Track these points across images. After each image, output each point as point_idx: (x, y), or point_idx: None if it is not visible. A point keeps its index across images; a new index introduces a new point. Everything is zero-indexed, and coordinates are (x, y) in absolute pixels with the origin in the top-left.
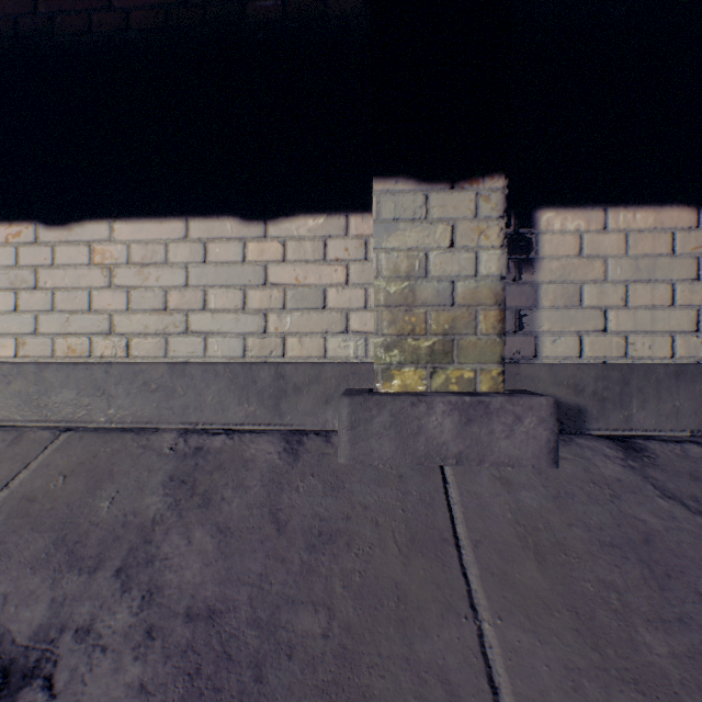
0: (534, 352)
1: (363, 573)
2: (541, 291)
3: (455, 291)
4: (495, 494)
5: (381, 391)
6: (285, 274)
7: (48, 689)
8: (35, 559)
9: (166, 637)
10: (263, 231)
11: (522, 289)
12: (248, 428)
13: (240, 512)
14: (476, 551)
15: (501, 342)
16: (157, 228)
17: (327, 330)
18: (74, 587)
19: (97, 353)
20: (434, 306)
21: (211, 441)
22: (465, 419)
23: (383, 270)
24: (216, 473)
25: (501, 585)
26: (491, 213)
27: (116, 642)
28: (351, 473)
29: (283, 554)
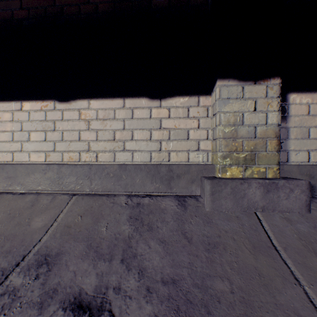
0: (287, 159)
1: (237, 262)
2: (290, 131)
3: (256, 131)
4: (285, 225)
5: (221, 177)
6: (169, 124)
7: (112, 316)
8: (81, 255)
9: (156, 292)
10: (159, 104)
11: (281, 130)
12: (155, 194)
13: (168, 233)
14: (286, 252)
15: (278, 155)
16: (110, 103)
17: (189, 149)
18: (104, 268)
19: (82, 160)
20: (246, 138)
21: (143, 200)
22: (266, 190)
23: (222, 121)
24: (150, 215)
25: (305, 268)
26: (273, 95)
27: (134, 294)
28: (213, 215)
29: (195, 253)
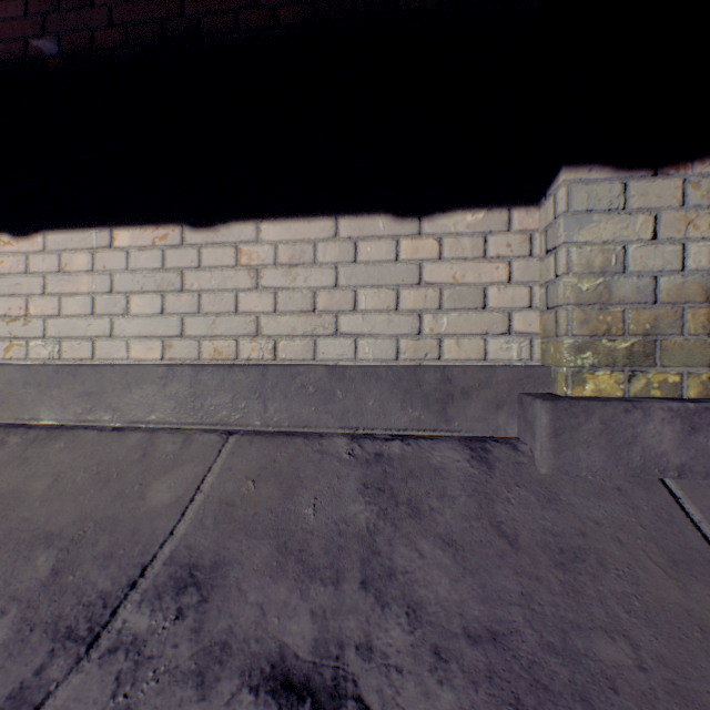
0: None
1: (639, 597)
2: None
3: (658, 287)
4: None
5: (570, 395)
6: (441, 273)
7: None
8: (268, 568)
9: (458, 660)
10: (417, 228)
11: None
12: (411, 433)
13: (458, 524)
14: None
15: None
16: (305, 228)
17: (487, 331)
18: (325, 599)
19: (243, 356)
20: (633, 304)
21: (387, 447)
22: (688, 428)
23: (573, 266)
24: (410, 481)
25: None
26: (701, 201)
27: (407, 662)
28: (560, 484)
29: (533, 572)
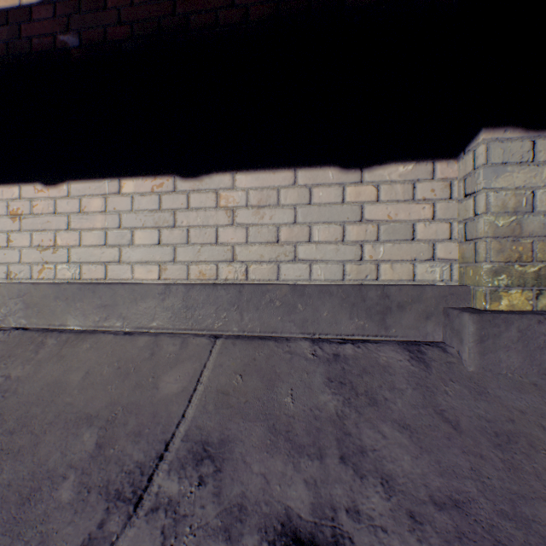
0: None
1: None
2: None
3: None
4: None
5: (488, 309)
6: (378, 212)
7: None
8: (264, 445)
9: (431, 523)
10: (359, 177)
11: None
12: (357, 338)
13: (409, 411)
14: None
15: None
16: (270, 177)
17: (415, 258)
18: (314, 471)
19: (221, 277)
20: (540, 237)
21: (342, 349)
22: None
23: (491, 206)
24: (365, 376)
25: None
26: None
27: (389, 524)
28: (486, 380)
29: (477, 451)
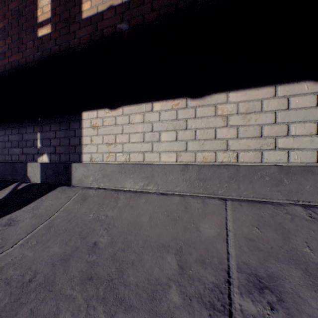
0: None
1: None
2: None
3: None
4: None
5: None
6: None
7: None
8: (308, 285)
9: None
10: None
11: None
12: None
13: None
14: None
15: None
16: (255, 93)
17: None
18: None
19: (218, 160)
20: None
21: None
22: None
23: None
24: None
25: None
26: None
27: None
28: None
29: None
